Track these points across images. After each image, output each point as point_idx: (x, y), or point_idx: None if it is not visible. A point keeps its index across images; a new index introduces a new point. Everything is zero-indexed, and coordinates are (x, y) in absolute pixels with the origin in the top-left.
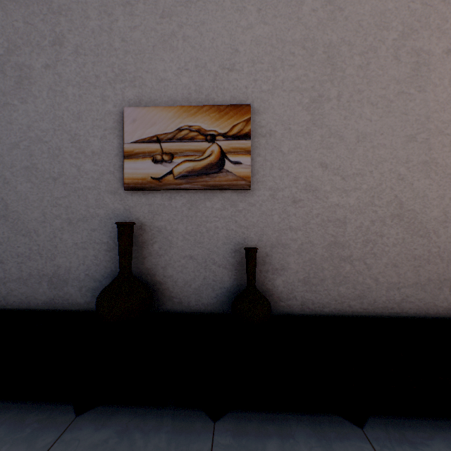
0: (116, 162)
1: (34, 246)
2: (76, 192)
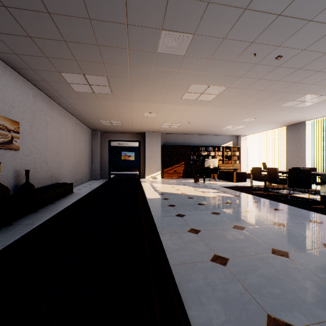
0: None
1: None
2: None
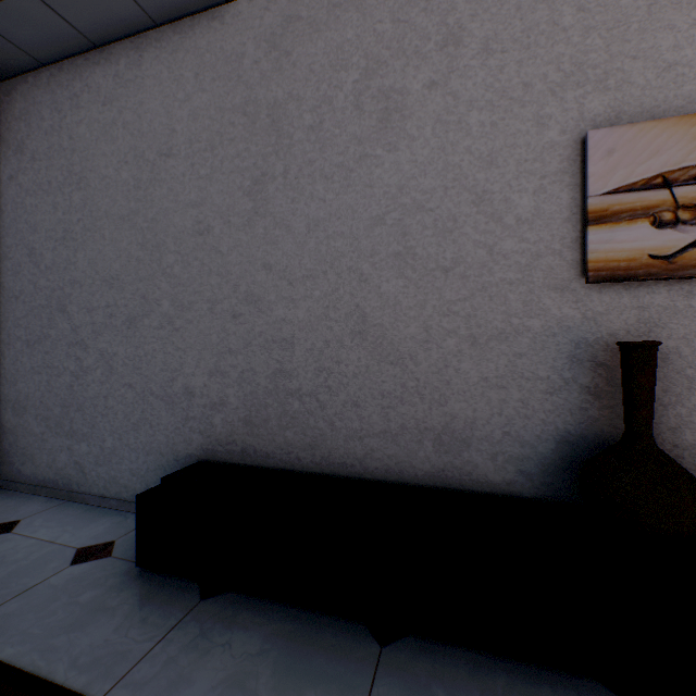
0: (565, 233)
1: (409, 381)
2: (484, 289)
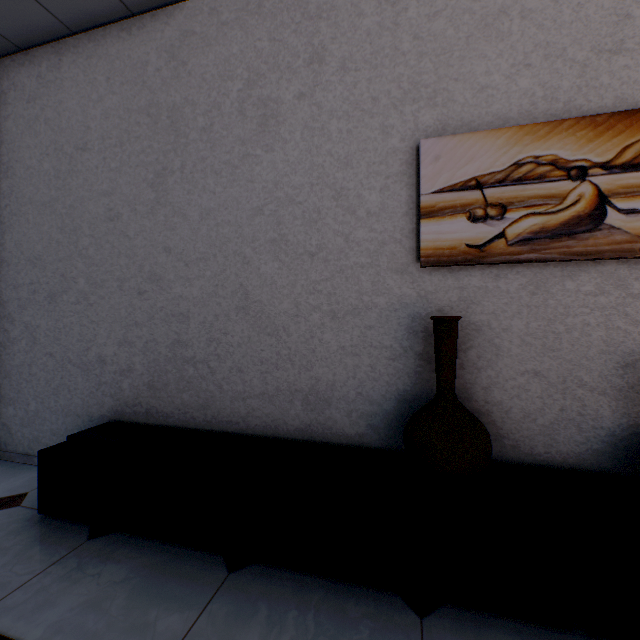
0: (404, 225)
1: (283, 349)
2: (342, 272)
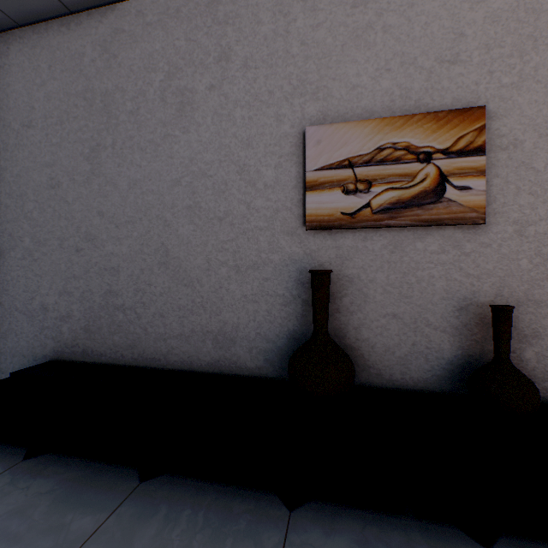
0: (294, 195)
1: (197, 298)
2: (245, 233)
